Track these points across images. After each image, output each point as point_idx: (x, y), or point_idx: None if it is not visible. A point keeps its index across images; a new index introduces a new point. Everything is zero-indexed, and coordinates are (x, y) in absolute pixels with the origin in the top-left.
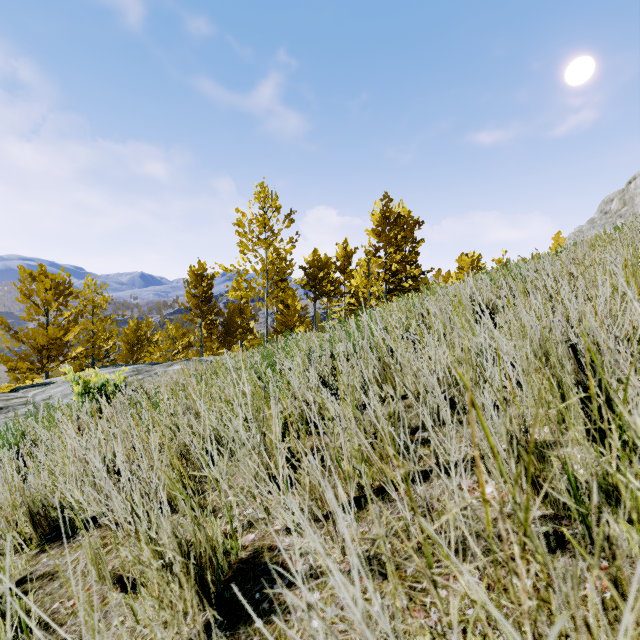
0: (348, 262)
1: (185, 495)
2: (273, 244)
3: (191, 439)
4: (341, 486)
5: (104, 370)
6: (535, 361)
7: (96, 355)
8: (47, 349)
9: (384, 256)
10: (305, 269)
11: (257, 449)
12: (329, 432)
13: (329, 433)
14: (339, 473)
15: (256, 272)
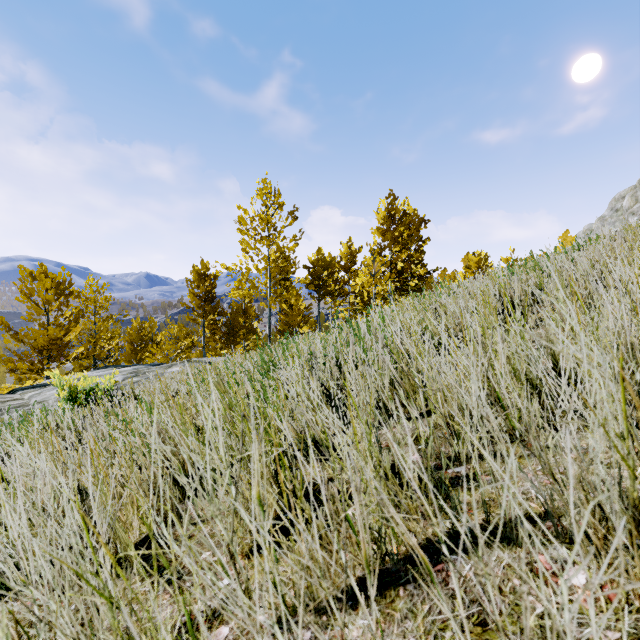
0: (352, 261)
1: (108, 598)
2: (276, 242)
3: (138, 491)
4: (353, 555)
5: (104, 371)
6: (611, 375)
7: (97, 355)
8: (48, 349)
9: (389, 255)
10: (309, 268)
11: (232, 507)
12: (336, 478)
13: (336, 479)
14: (350, 536)
15: (258, 271)
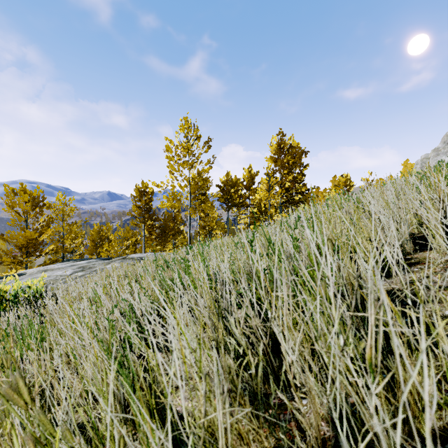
0: (252, 182)
1: None
2: (195, 166)
3: None
4: None
5: (65, 264)
6: None
7: (64, 251)
8: (26, 247)
9: (279, 177)
10: (220, 187)
11: None
12: None
13: None
14: None
15: (181, 187)
